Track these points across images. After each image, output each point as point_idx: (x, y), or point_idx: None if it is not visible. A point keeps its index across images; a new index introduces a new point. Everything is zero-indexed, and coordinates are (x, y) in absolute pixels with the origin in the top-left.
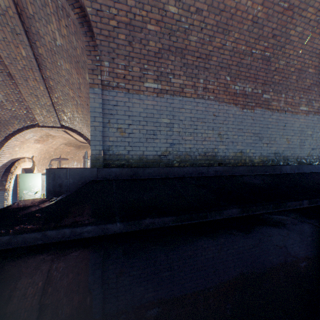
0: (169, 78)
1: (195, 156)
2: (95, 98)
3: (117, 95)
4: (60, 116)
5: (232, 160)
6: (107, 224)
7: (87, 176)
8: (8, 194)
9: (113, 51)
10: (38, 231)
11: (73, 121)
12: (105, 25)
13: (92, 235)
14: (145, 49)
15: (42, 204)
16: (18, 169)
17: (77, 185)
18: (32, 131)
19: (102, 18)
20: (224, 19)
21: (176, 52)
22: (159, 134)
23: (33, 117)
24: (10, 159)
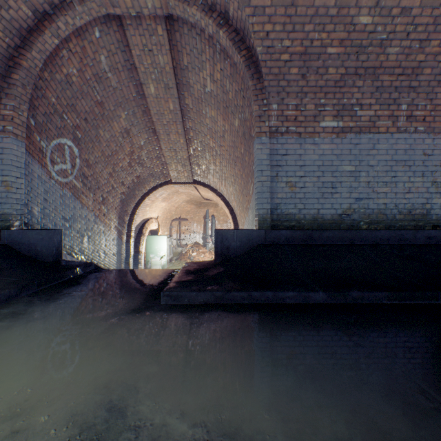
0: (354, 110)
1: (393, 215)
2: (262, 149)
3: (286, 142)
4: (194, 170)
5: None
6: (309, 292)
7: (254, 239)
8: (141, 257)
9: (283, 90)
10: (243, 291)
11: (207, 175)
12: (275, 62)
13: (293, 301)
14: (322, 79)
15: (219, 267)
16: (148, 231)
17: (244, 249)
18: (163, 189)
19: (272, 55)
20: None
21: (365, 74)
22: (339, 187)
23: (167, 173)
24: (142, 220)
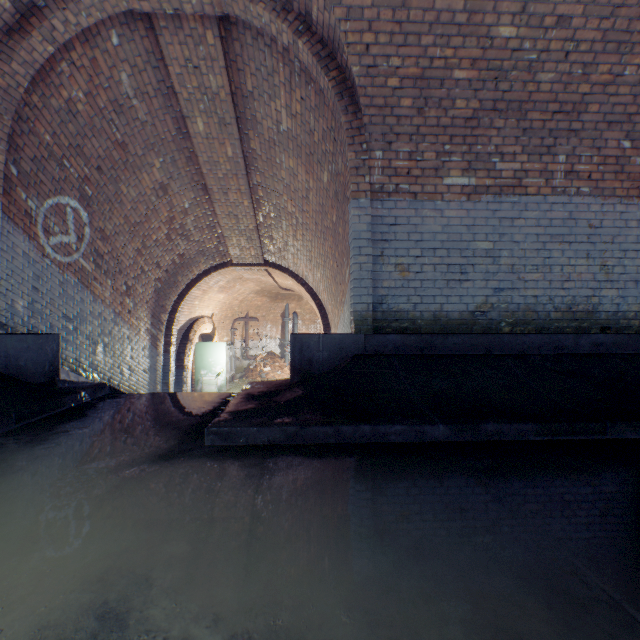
0: (492, 162)
1: (547, 313)
2: (360, 215)
3: (396, 207)
4: (265, 246)
5: (634, 321)
6: (424, 425)
7: (349, 348)
8: (187, 375)
9: (390, 130)
10: (328, 425)
11: (284, 254)
12: (379, 89)
13: (402, 439)
14: (446, 116)
15: (297, 389)
16: (197, 335)
17: (334, 362)
18: (220, 274)
19: (375, 79)
20: (621, 22)
21: (507, 110)
22: (471, 272)
23: (226, 250)
24: (188, 319)
